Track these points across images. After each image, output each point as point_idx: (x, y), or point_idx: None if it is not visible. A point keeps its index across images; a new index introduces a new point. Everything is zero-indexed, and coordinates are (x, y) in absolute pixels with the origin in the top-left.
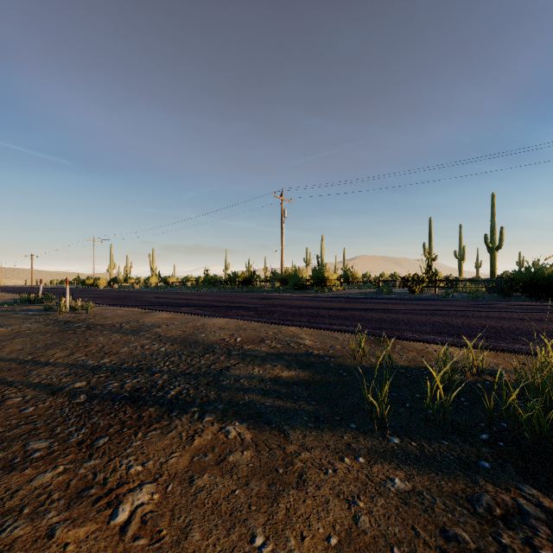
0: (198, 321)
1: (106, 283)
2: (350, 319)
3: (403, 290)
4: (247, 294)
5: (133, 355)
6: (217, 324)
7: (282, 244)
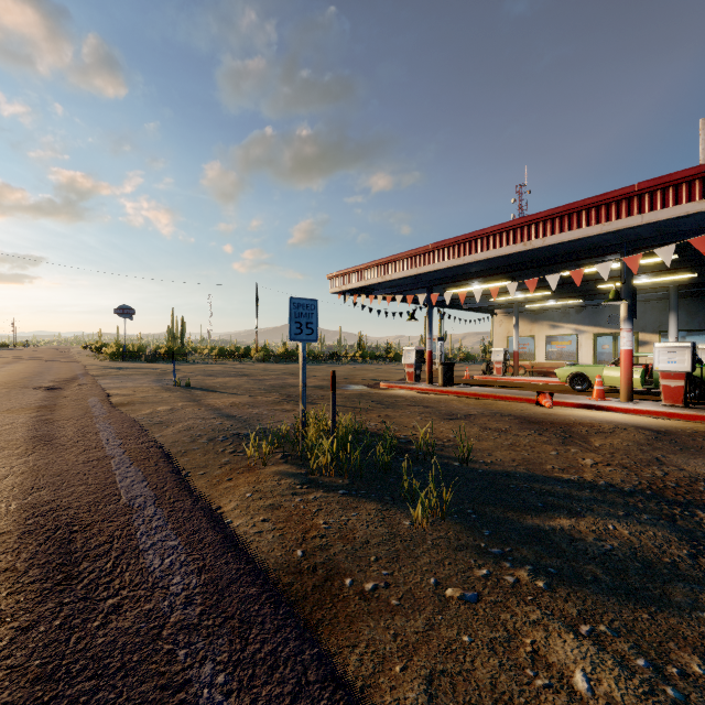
0: None
1: None
2: None
3: None
4: None
5: None
6: None
7: None
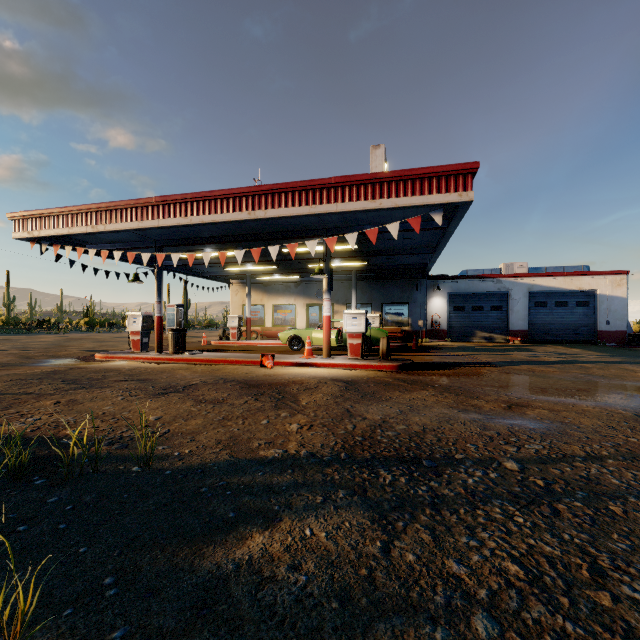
0: None
1: None
2: None
3: None
4: None
5: None
6: None
7: None
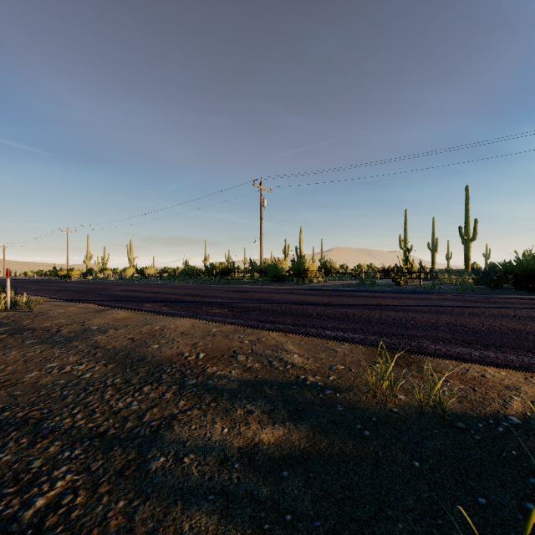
0: (157, 323)
1: (81, 275)
2: (343, 319)
3: (385, 282)
4: (224, 286)
5: (37, 387)
6: (180, 327)
7: (261, 234)
